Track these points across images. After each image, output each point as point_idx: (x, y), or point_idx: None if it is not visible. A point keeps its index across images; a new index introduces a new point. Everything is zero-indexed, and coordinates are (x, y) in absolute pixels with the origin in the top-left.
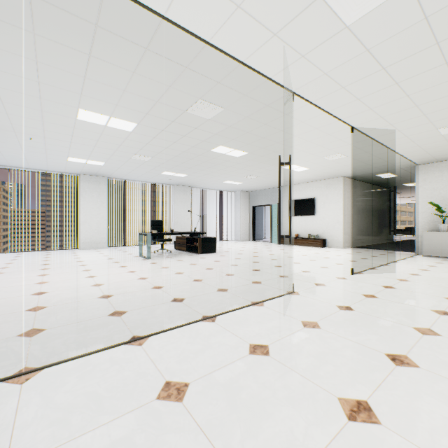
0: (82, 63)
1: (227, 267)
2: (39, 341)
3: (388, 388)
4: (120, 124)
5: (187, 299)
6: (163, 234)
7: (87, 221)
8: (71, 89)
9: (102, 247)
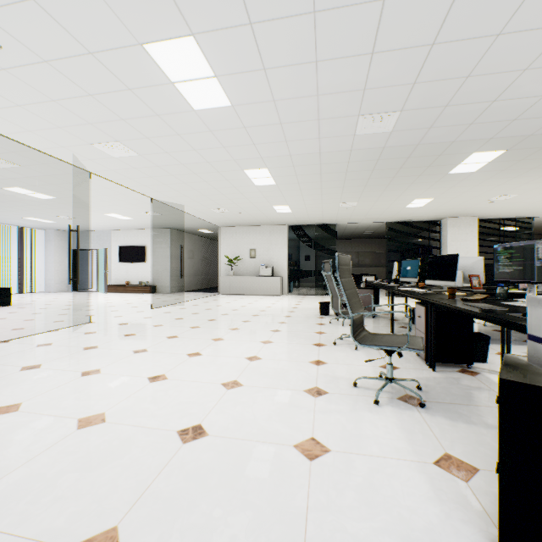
0: None
1: (27, 315)
2: None
3: (112, 342)
4: None
5: None
6: None
7: None
8: None
9: None
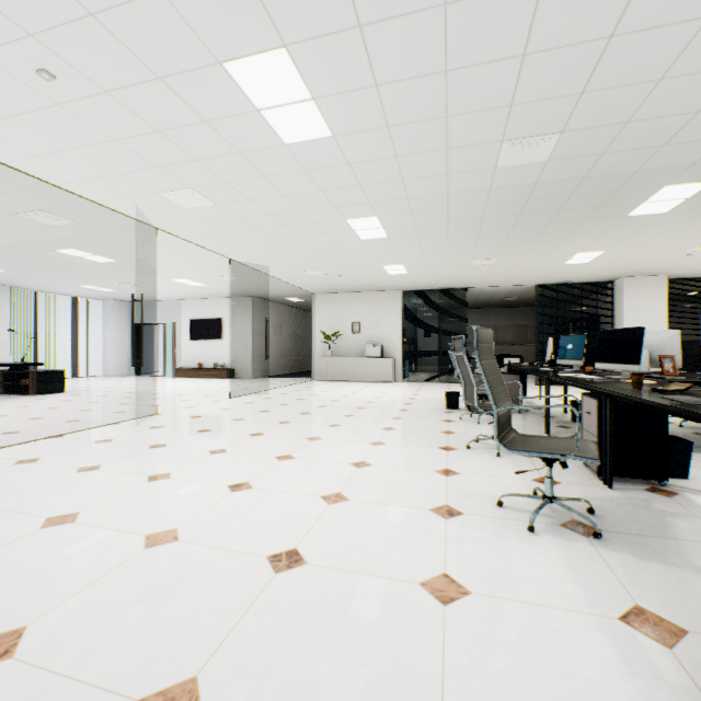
0: None
1: (83, 404)
2: None
3: (184, 439)
4: None
5: (26, 431)
6: None
7: None
8: None
9: None
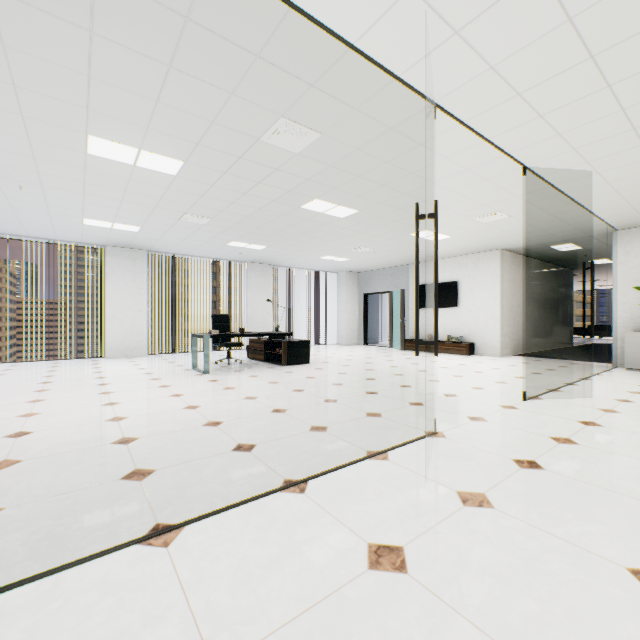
0: (81, 48)
1: (326, 387)
2: None
3: None
4: (156, 163)
5: (260, 445)
6: (228, 335)
7: (117, 316)
8: (69, 100)
9: (139, 355)
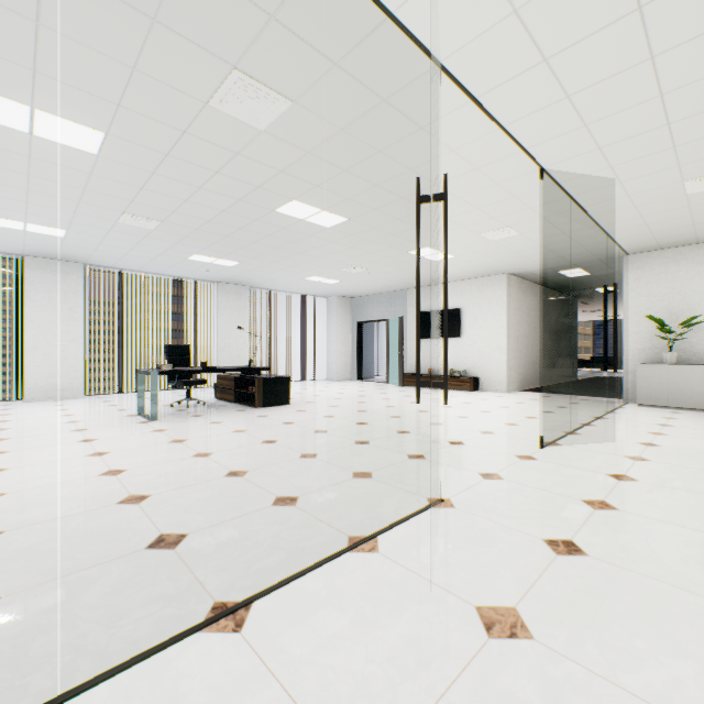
0: None
1: (305, 436)
2: None
3: None
4: (64, 133)
5: (193, 536)
6: (185, 371)
7: (40, 347)
8: None
9: (72, 396)
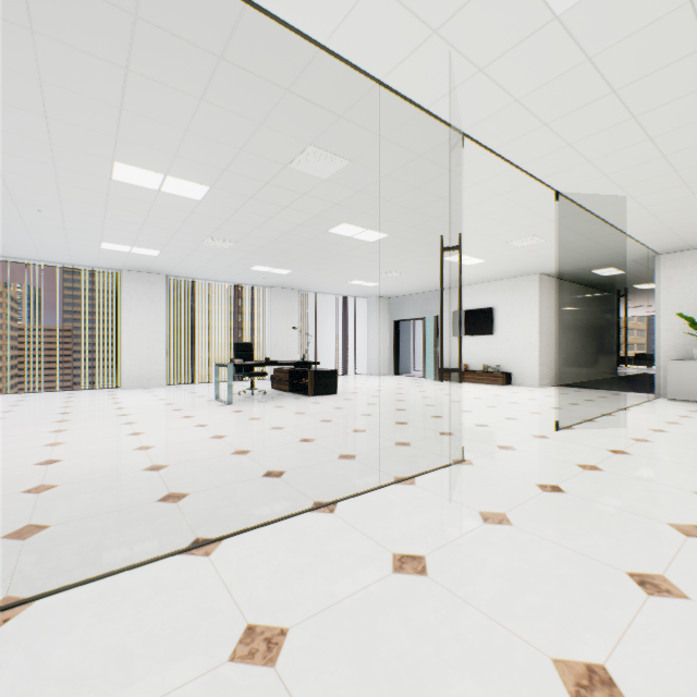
0: (116, 83)
1: (354, 417)
2: (36, 548)
3: (639, 639)
4: (181, 188)
5: (290, 472)
6: (253, 364)
7: (134, 344)
8: (99, 129)
9: (157, 385)
